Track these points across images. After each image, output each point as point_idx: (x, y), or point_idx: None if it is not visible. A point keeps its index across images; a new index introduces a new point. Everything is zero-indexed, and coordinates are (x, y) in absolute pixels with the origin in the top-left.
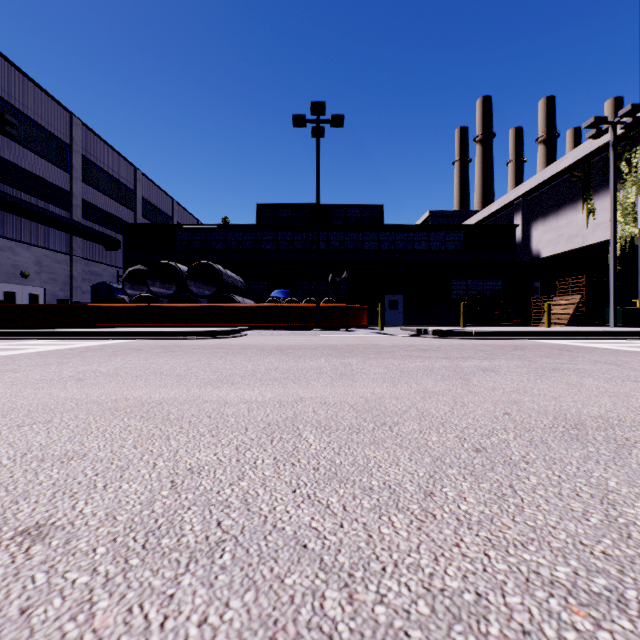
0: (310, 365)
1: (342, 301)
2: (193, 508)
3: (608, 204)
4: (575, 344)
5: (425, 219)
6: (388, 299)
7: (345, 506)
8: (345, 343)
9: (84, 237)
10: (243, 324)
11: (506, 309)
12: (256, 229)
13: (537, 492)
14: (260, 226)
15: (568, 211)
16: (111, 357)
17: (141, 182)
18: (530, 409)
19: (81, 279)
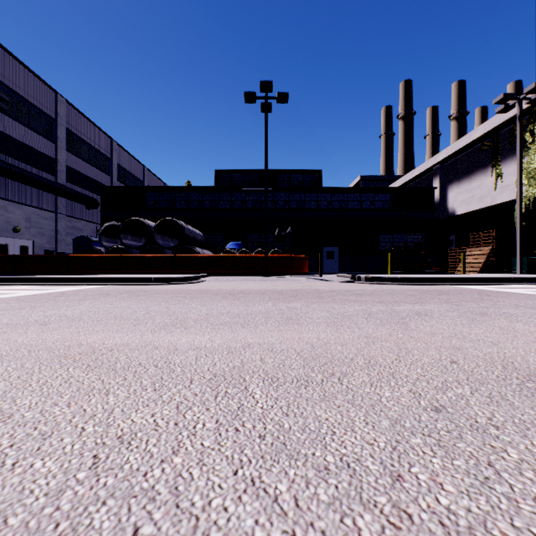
0: (259, 309)
1: (287, 252)
2: (109, 502)
3: (514, 169)
4: (491, 289)
5: (357, 183)
6: (326, 250)
7: (297, 499)
8: (290, 288)
9: (67, 197)
10: (202, 271)
11: (426, 259)
12: (214, 191)
13: (525, 474)
14: (217, 188)
15: (479, 175)
16: (81, 301)
17: (116, 151)
18: (475, 357)
19: (65, 233)
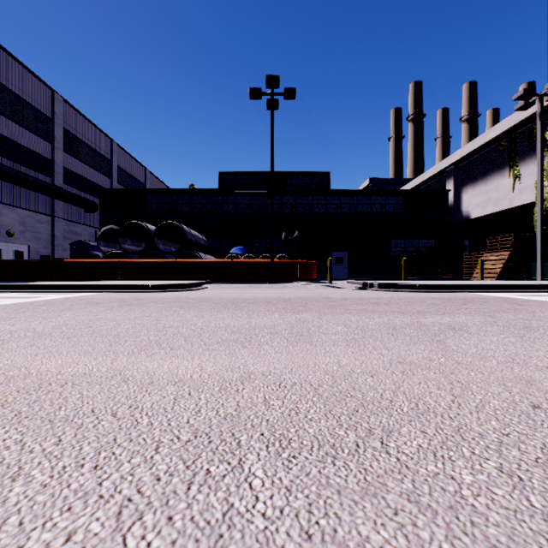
0: (263, 322)
1: (294, 257)
2: None
3: (533, 170)
4: (518, 297)
5: (366, 186)
6: (334, 255)
7: None
8: (298, 296)
9: (64, 200)
10: (204, 278)
11: (439, 264)
12: (217, 193)
13: None
14: (221, 191)
15: (496, 177)
16: (62, 312)
17: (117, 153)
18: None
19: (62, 238)
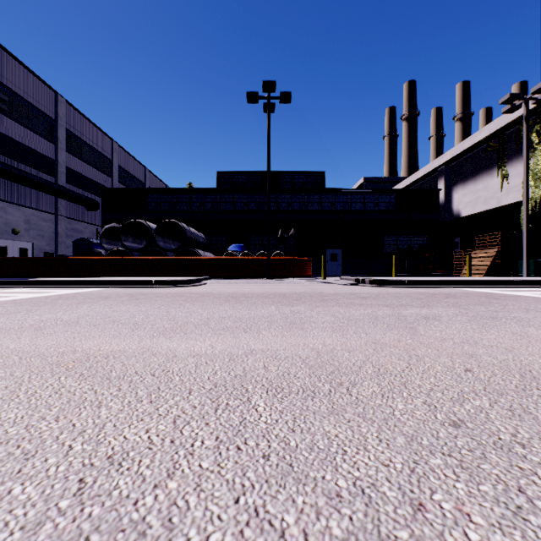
0: (261, 313)
1: (290, 254)
2: (92, 538)
3: (520, 170)
4: (498, 292)
5: (360, 184)
6: (329, 252)
7: (306, 533)
8: (293, 291)
9: (67, 199)
10: (204, 274)
11: (431, 261)
12: (216, 192)
13: None
14: (219, 190)
15: (485, 176)
16: (79, 305)
17: (117, 152)
18: (490, 364)
19: (65, 235)
